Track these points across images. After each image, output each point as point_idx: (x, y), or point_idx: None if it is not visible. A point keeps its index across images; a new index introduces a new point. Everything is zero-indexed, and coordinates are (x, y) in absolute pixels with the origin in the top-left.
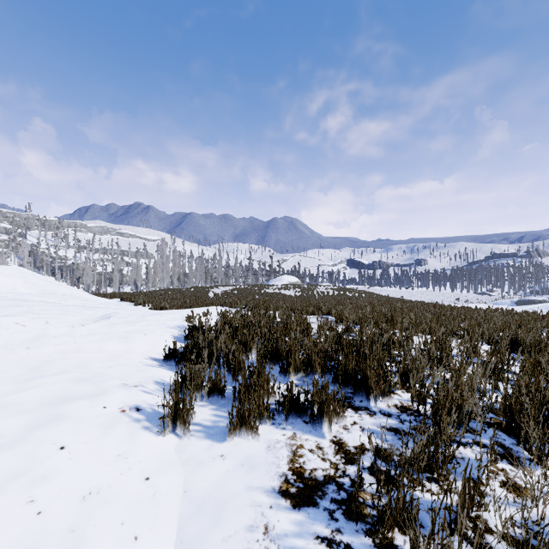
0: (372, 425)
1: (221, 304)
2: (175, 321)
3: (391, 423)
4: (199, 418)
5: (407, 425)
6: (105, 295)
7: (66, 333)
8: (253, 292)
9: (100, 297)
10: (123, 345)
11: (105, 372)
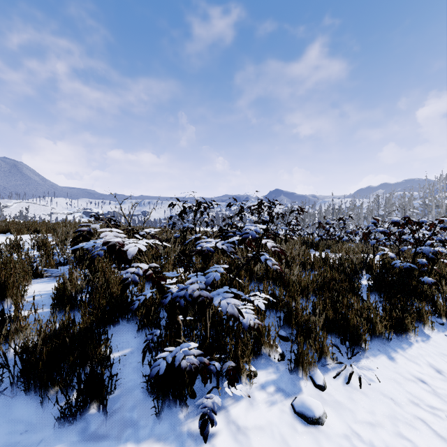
0: None
1: None
2: None
3: None
4: None
5: None
6: None
7: None
8: None
9: None
10: None
11: None
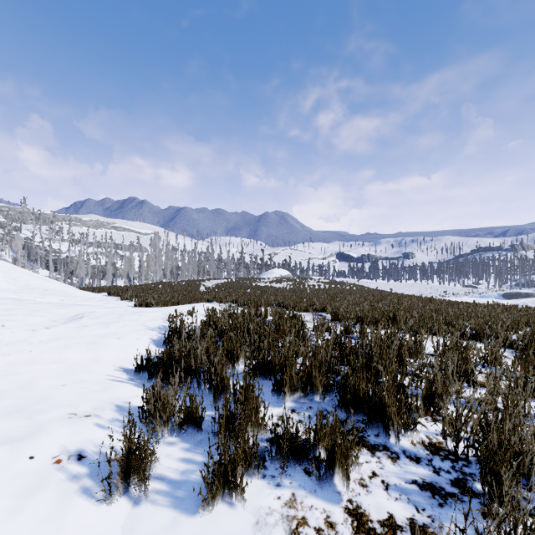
0: (398, 477)
1: (211, 299)
2: (156, 321)
3: (423, 474)
4: (165, 465)
5: (445, 479)
6: (93, 289)
7: (23, 339)
8: (244, 285)
9: (89, 291)
10: (90, 353)
11: (52, 395)
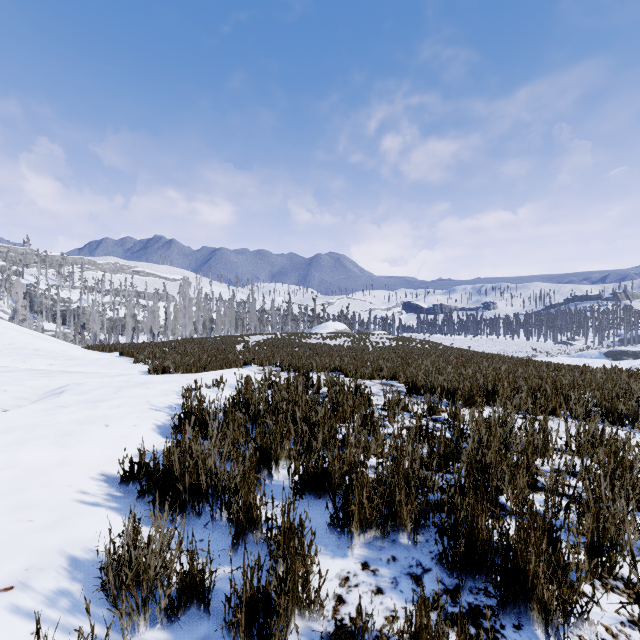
0: None
1: (249, 361)
2: (167, 396)
3: None
4: None
5: None
6: (104, 347)
7: None
8: (292, 342)
9: (97, 350)
10: (58, 451)
11: None
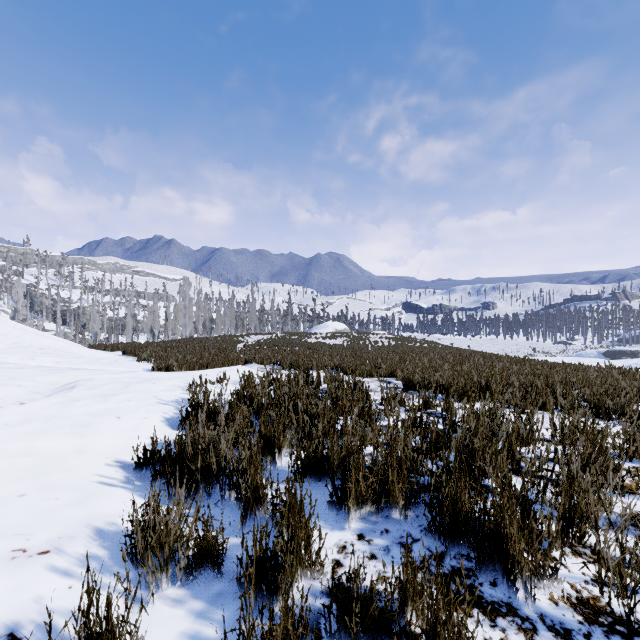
0: None
1: (250, 360)
2: (173, 391)
3: None
4: None
5: None
6: (106, 347)
7: None
8: (292, 342)
9: (99, 349)
10: (75, 440)
11: None
